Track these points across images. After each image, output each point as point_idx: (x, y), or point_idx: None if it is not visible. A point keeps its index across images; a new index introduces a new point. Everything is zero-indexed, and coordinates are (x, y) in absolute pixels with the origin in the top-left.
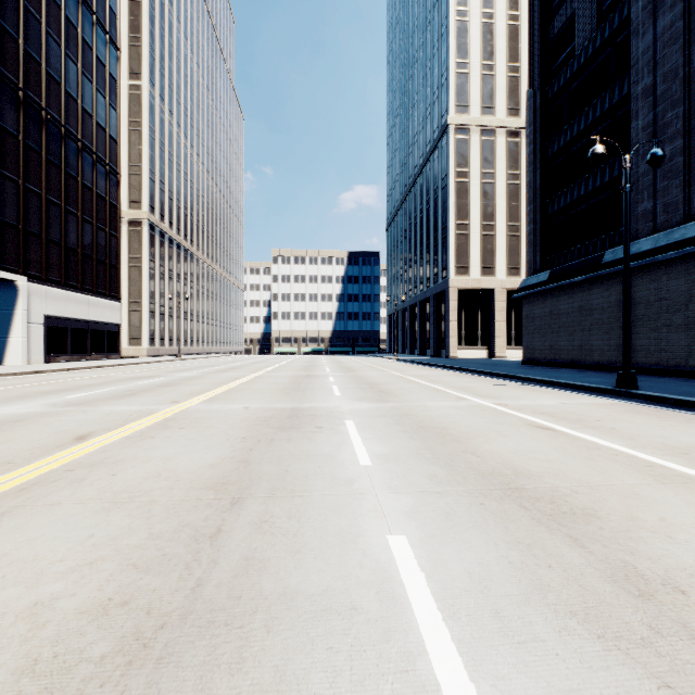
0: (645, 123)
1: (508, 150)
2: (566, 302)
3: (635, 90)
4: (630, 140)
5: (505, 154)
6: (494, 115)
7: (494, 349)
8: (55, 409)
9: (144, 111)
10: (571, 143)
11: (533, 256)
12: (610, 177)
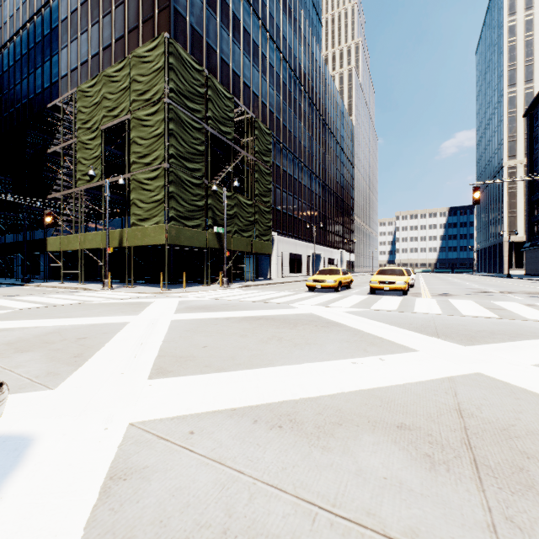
0: None
1: None
2: (533, 254)
3: None
4: None
5: None
6: None
7: None
8: None
9: None
10: (538, 200)
11: (527, 236)
12: None
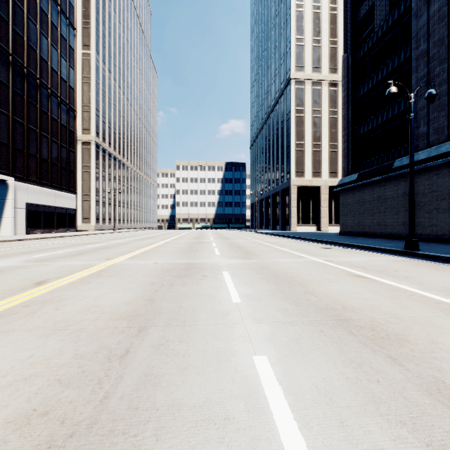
0: (422, 75)
1: (330, 95)
2: (368, 194)
3: (415, 53)
4: (411, 87)
5: (328, 98)
6: (321, 72)
7: (321, 225)
8: (26, 264)
9: (92, 70)
10: (372, 89)
11: (347, 164)
12: (398, 111)
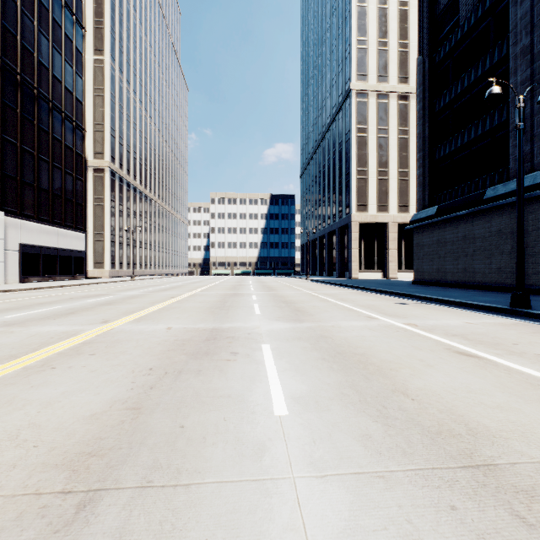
0: (523, 78)
1: (399, 110)
2: (451, 232)
3: (514, 51)
4: (508, 94)
5: (396, 114)
6: (388, 82)
7: (388, 271)
8: None
9: (106, 80)
10: (455, 100)
11: (423, 195)
12: (491, 126)
